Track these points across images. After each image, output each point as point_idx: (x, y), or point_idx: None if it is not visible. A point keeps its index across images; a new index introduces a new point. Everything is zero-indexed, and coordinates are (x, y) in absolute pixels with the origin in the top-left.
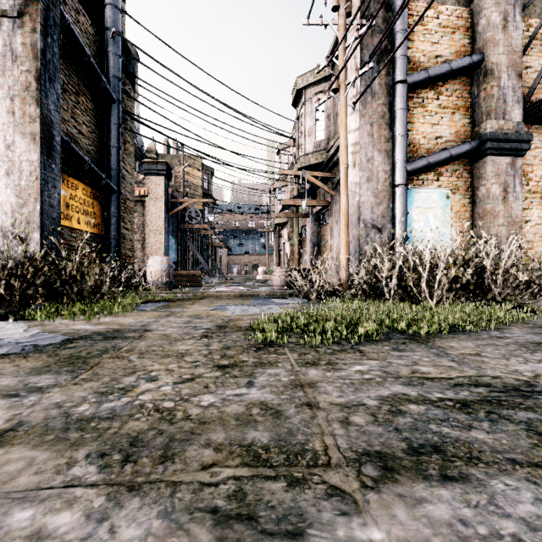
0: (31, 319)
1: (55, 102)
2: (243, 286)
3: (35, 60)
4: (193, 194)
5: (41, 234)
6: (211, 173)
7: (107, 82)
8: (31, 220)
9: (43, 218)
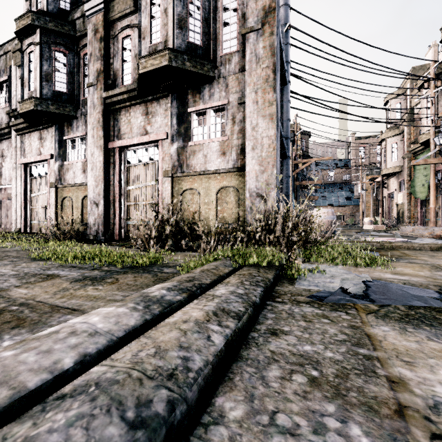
0: (307, 262)
1: (278, 87)
2: (380, 236)
3: (272, 57)
4: (303, 155)
5: (276, 192)
6: (308, 136)
7: (286, 67)
8: (269, 182)
9: (276, 179)
